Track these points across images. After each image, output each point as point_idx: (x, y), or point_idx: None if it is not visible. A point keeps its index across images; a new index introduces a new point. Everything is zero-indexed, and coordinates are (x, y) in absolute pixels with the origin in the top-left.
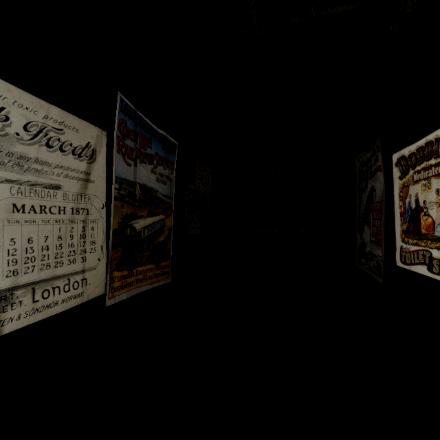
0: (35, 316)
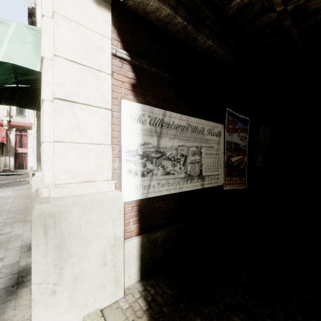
0: (208, 185)
